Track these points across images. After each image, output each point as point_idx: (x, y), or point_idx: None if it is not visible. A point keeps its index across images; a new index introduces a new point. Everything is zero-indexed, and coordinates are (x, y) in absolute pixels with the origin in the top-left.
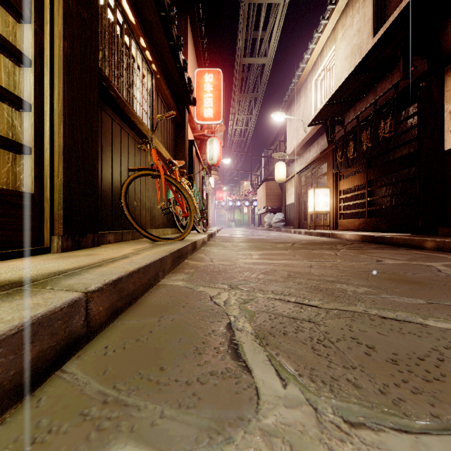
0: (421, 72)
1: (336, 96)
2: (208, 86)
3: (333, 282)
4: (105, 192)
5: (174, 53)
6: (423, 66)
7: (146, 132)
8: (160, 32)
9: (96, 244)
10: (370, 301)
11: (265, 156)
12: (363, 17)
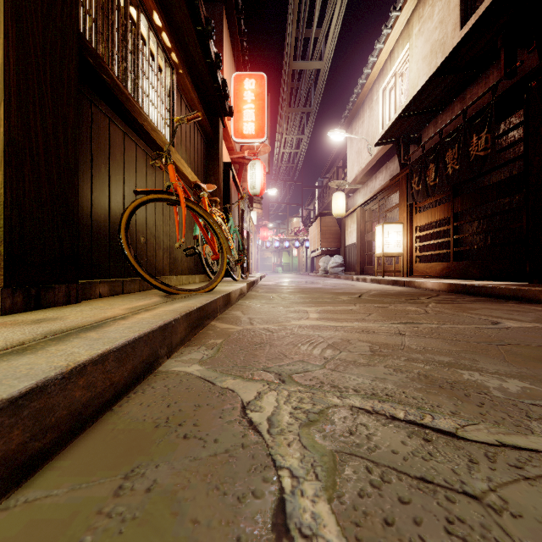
0: (528, 70)
1: (412, 105)
2: (248, 94)
3: (452, 366)
4: (97, 222)
5: (203, 43)
6: (531, 61)
7: (163, 143)
8: (182, 10)
9: (74, 300)
10: None
11: (319, 187)
12: (447, 5)
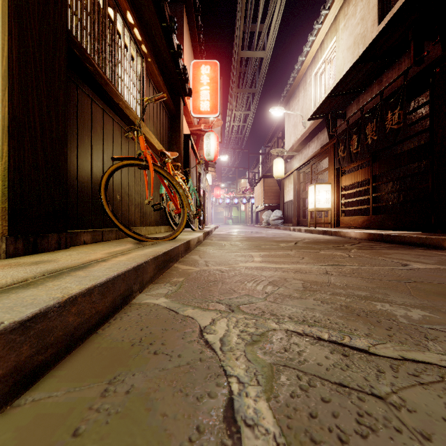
0: (433, 58)
1: (339, 87)
2: (204, 78)
3: (368, 298)
4: (82, 183)
5: (167, 37)
6: (436, 51)
7: (134, 119)
8: (150, 10)
9: (64, 246)
10: (445, 340)
11: (262, 153)
12: (367, 5)
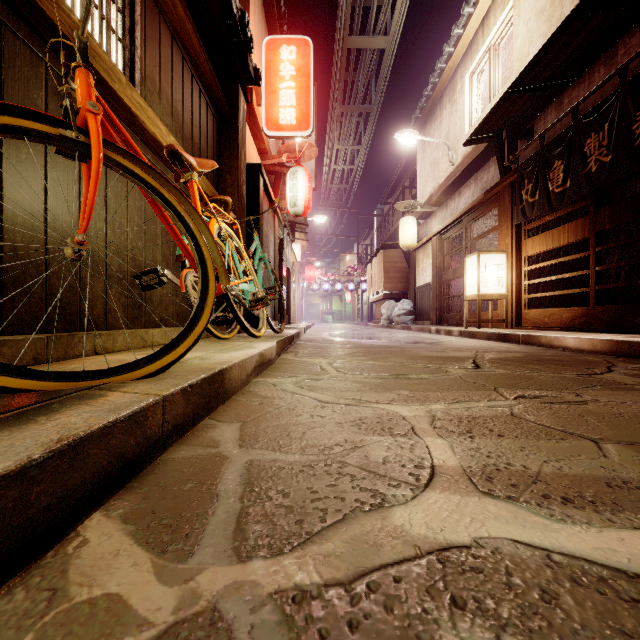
0: None
1: (529, 73)
2: (286, 68)
3: None
4: None
5: None
6: None
7: None
8: None
9: None
10: None
11: (379, 215)
12: None
